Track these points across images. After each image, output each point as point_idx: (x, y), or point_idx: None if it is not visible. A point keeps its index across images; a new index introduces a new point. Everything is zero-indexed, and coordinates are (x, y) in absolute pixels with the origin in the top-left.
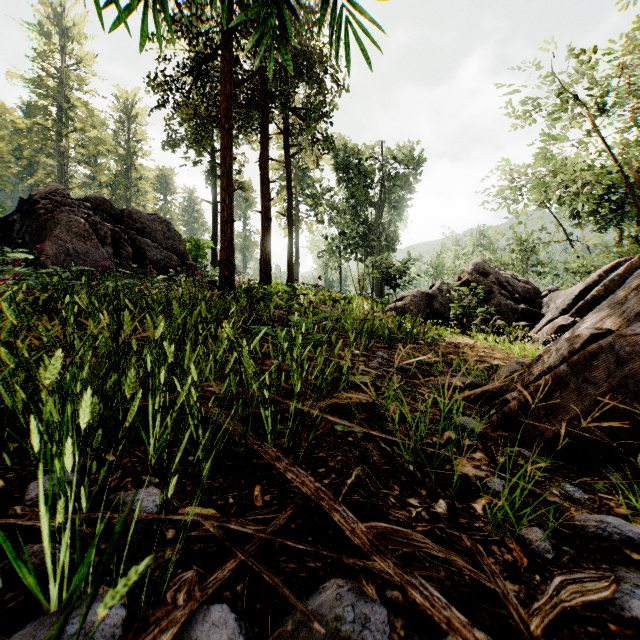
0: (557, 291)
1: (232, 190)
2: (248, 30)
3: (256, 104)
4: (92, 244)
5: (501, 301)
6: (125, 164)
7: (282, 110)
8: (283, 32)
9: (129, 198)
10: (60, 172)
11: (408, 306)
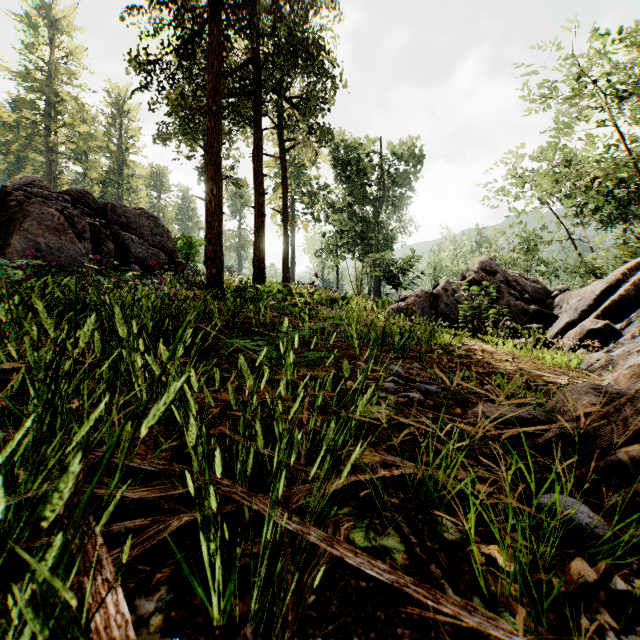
0: (569, 291)
1: (220, 179)
2: (239, 6)
3: (249, 92)
4: (67, 239)
5: (510, 301)
6: (117, 161)
7: (277, 102)
8: (277, 9)
9: (121, 195)
10: (49, 168)
11: (411, 307)
